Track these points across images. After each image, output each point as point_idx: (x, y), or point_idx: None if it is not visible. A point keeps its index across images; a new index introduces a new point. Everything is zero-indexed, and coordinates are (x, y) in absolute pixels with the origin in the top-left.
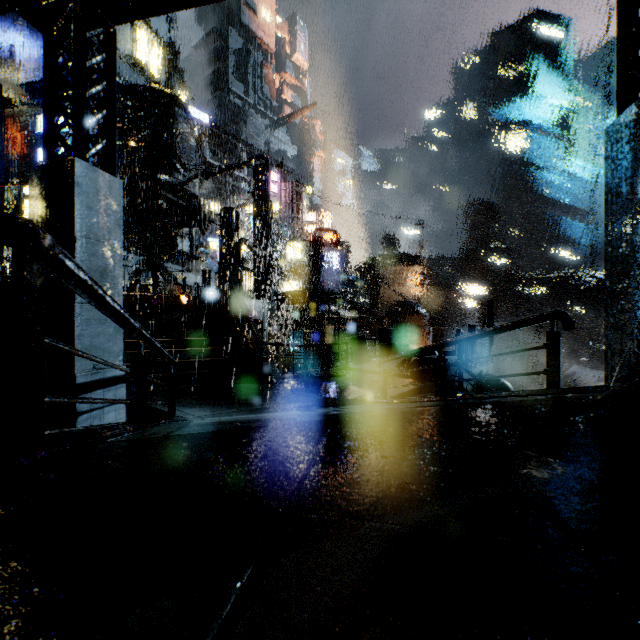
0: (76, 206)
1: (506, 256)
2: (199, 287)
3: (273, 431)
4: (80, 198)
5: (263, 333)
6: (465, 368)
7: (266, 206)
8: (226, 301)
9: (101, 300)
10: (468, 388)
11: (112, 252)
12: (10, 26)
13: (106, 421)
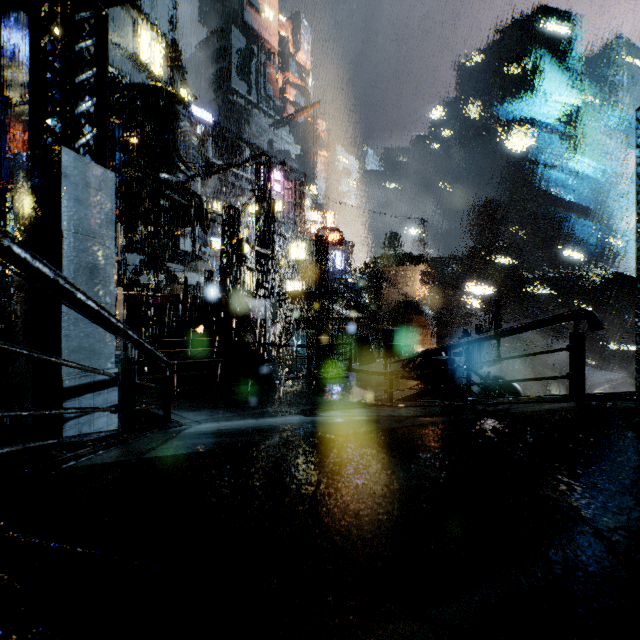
0: (63, 198)
1: (511, 255)
2: (201, 287)
3: (265, 454)
4: (67, 190)
5: (265, 333)
6: (473, 370)
7: (268, 204)
8: (227, 301)
9: (70, 296)
10: (475, 390)
11: (103, 248)
12: (12, 25)
13: (96, 427)
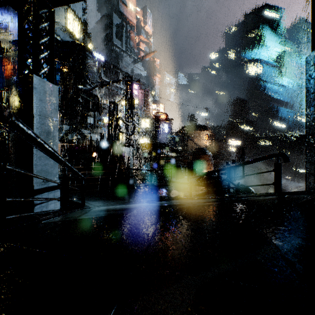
0: (34, 99)
1: (250, 126)
2: (98, 141)
3: (132, 217)
4: (36, 95)
5: (130, 164)
6: (231, 181)
7: (131, 101)
8: (111, 148)
9: (42, 146)
10: (232, 191)
11: (52, 122)
12: (5, 12)
13: (49, 208)
